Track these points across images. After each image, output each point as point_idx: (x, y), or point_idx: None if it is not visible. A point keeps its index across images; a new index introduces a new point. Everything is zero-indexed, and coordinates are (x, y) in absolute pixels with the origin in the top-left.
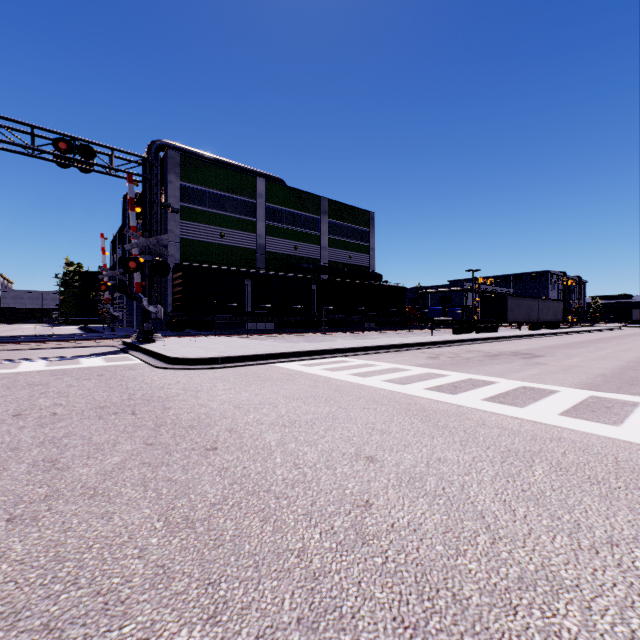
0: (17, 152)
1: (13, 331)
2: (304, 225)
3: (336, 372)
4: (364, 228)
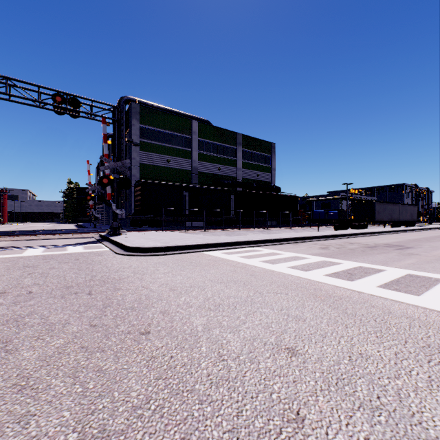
0: (29, 104)
1: (33, 227)
2: (225, 153)
3: (250, 259)
4: (267, 154)
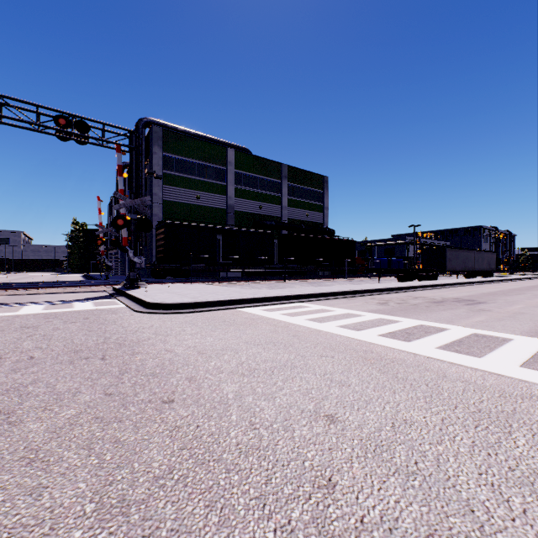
0: (25, 128)
1: (29, 278)
2: (267, 188)
3: (295, 317)
4: (319, 190)
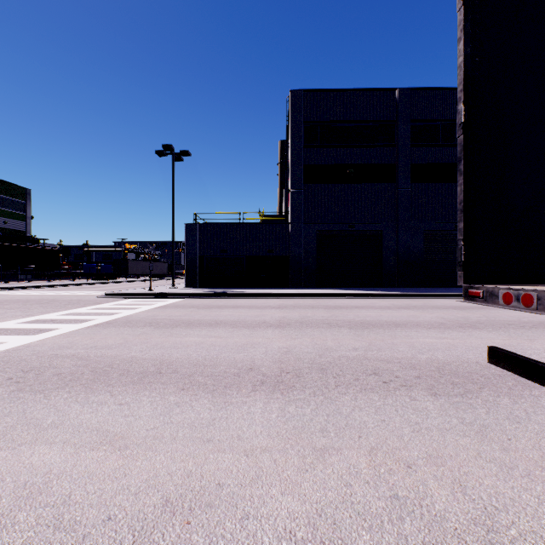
0: None
1: None
2: None
3: (1, 293)
4: (21, 200)
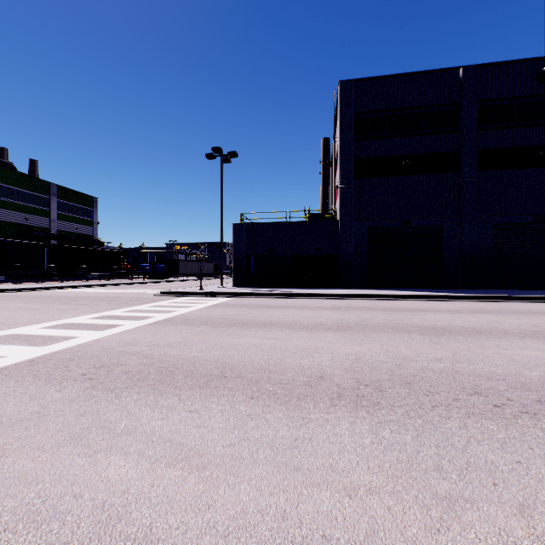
0: None
1: None
2: (35, 202)
3: (74, 291)
4: (89, 208)
